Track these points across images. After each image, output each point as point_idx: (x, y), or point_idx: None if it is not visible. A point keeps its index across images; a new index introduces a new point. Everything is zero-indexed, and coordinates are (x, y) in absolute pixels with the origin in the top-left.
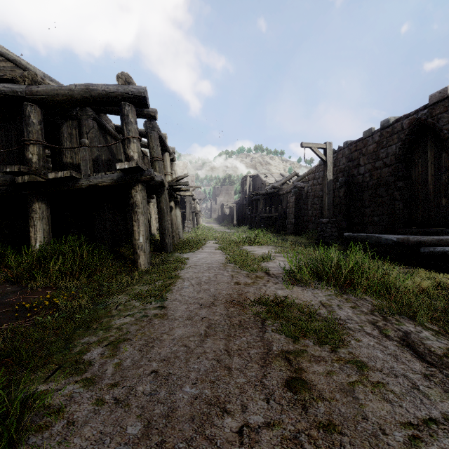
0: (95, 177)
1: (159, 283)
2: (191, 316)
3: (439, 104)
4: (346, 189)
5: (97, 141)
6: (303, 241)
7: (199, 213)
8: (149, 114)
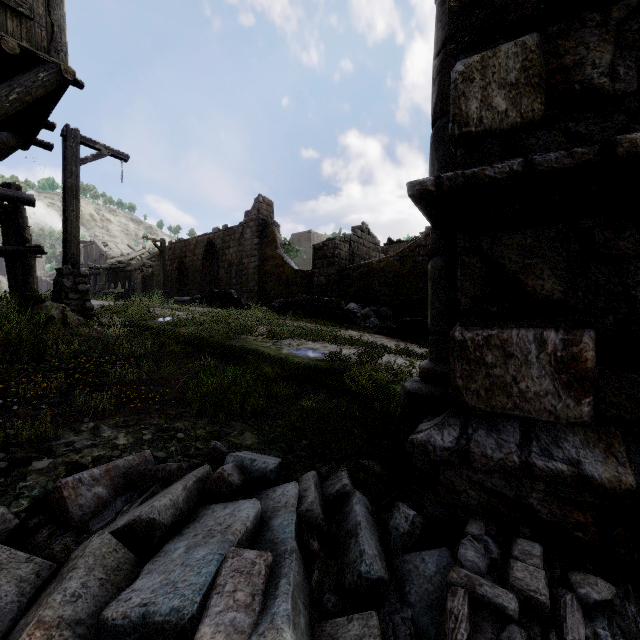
0: (0, 247)
1: None
2: None
3: (216, 234)
4: (179, 271)
5: None
6: None
7: None
8: None
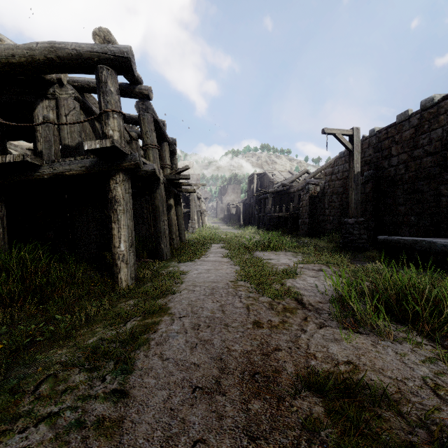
0: (61, 164)
1: (132, 324)
2: (170, 434)
3: None
4: (373, 183)
5: (80, 125)
6: (324, 245)
7: (205, 213)
8: (141, 93)
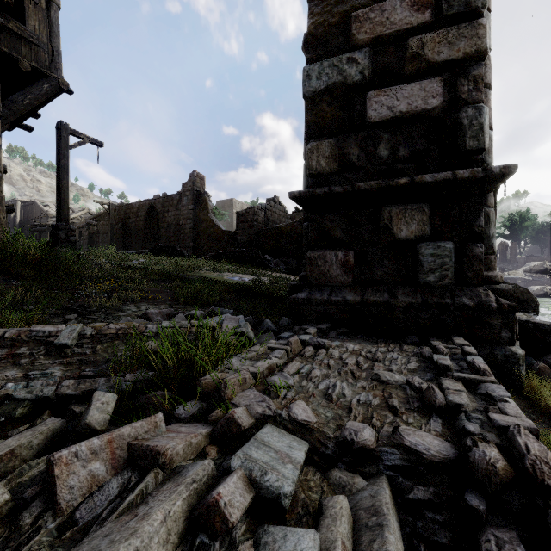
0: None
1: None
2: None
3: (157, 200)
4: (123, 230)
5: None
6: None
7: None
8: None
